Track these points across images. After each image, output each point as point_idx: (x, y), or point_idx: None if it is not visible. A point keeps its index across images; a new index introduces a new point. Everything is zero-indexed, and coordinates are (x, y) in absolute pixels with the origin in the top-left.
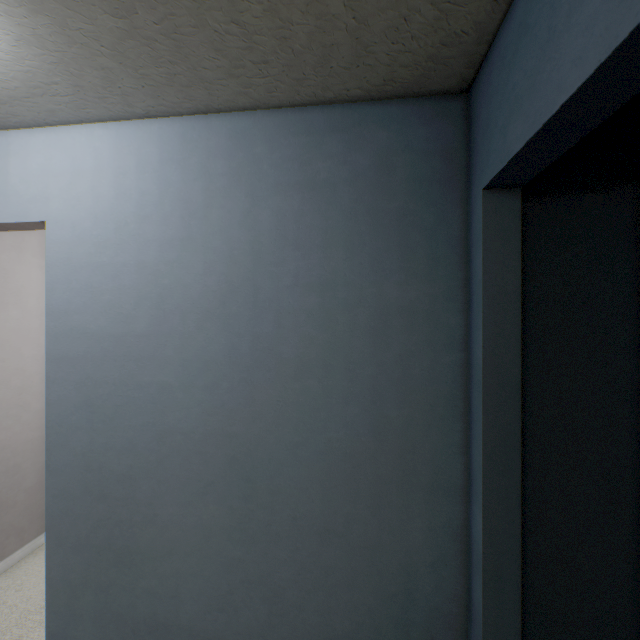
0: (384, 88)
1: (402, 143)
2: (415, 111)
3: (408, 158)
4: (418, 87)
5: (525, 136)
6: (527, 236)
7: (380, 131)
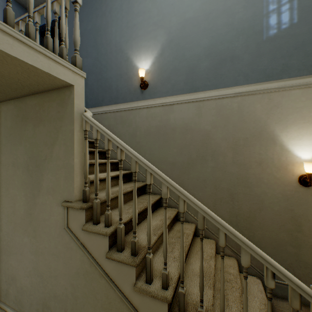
0: (17, 0)
1: (20, 12)
2: (22, 9)
3: (21, 15)
4: (24, 5)
5: (43, 24)
6: (41, 42)
7: (15, 6)
